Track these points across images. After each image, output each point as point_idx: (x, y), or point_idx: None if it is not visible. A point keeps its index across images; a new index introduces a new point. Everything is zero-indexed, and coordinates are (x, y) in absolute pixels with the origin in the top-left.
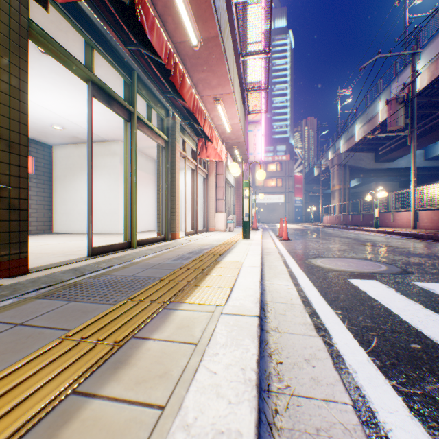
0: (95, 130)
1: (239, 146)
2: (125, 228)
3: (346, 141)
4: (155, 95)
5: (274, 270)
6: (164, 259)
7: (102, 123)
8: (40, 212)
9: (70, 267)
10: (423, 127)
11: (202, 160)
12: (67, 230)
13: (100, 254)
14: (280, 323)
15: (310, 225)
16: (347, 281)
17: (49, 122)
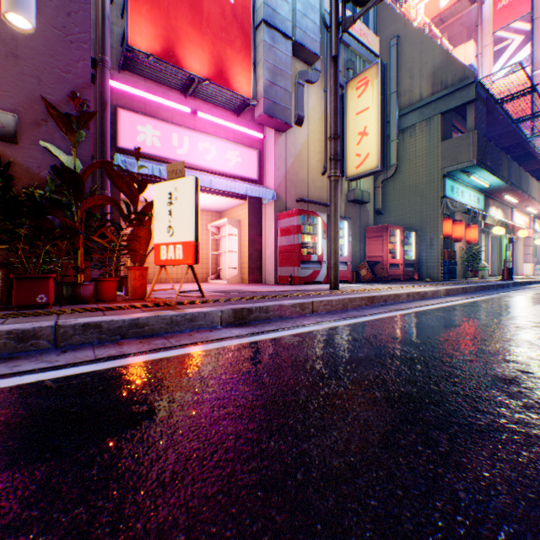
0: None
1: None
2: None
3: None
4: None
5: None
6: None
7: None
8: None
9: None
10: None
11: None
12: None
13: None
14: None
15: None
16: None
17: None
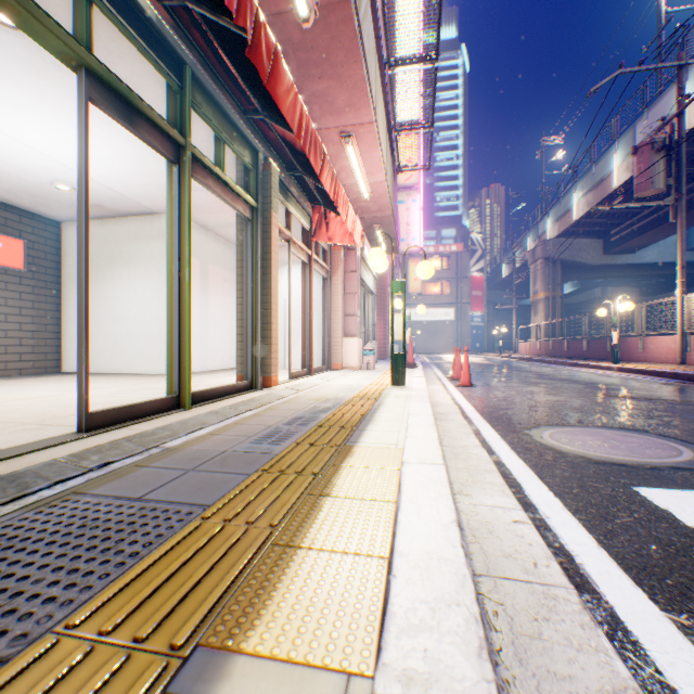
0: (130, 193)
1: (384, 224)
2: (168, 370)
3: (557, 220)
4: (230, 120)
5: (466, 461)
6: (235, 440)
7: (141, 178)
8: (39, 337)
9: (19, 464)
10: (688, 194)
11: (321, 247)
12: None
13: (108, 425)
14: (542, 691)
15: (497, 357)
16: (636, 494)
17: (46, 177)
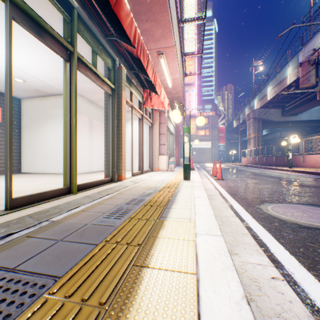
0: (52, 83)
1: (179, 100)
2: (64, 173)
3: (260, 100)
4: (100, 42)
5: (229, 226)
6: (94, 215)
7: (57, 75)
8: None
9: None
10: None
11: (148, 111)
12: (33, 170)
13: (24, 205)
14: None
15: (231, 164)
16: None
17: None
